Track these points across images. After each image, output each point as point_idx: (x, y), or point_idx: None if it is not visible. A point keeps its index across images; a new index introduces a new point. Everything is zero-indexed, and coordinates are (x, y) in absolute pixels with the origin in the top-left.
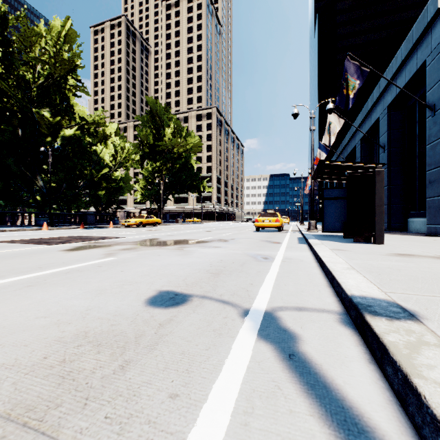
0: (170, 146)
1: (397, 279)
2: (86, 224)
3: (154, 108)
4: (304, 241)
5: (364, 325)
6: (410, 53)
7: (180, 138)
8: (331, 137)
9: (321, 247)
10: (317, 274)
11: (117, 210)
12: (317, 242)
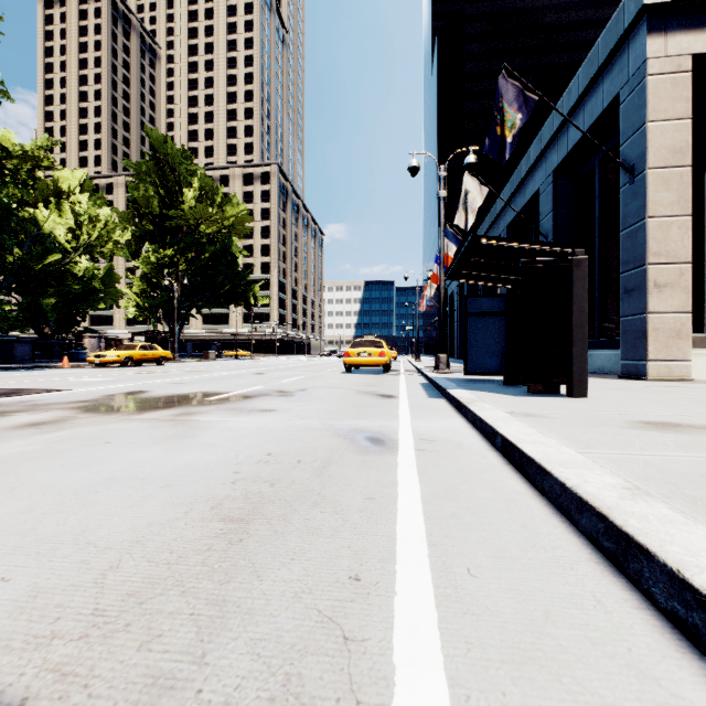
0: (192, 220)
1: None
2: (11, 361)
3: (162, 151)
4: (437, 392)
5: None
6: (593, 83)
7: (212, 208)
8: (469, 216)
9: (487, 408)
10: (528, 499)
11: (83, 335)
12: (468, 395)
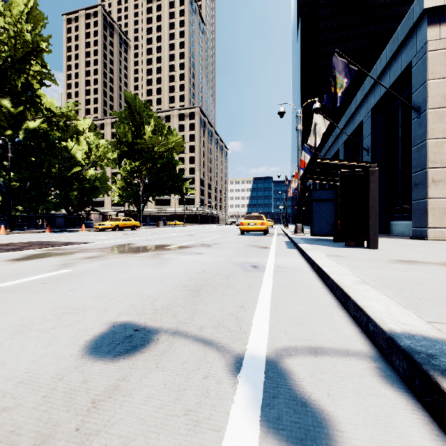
0: (150, 144)
1: (426, 298)
2: (54, 227)
3: (133, 104)
4: (293, 245)
5: (440, 399)
6: (395, 55)
7: (161, 137)
8: (317, 139)
9: (315, 253)
10: (320, 288)
11: (91, 212)
12: (308, 247)
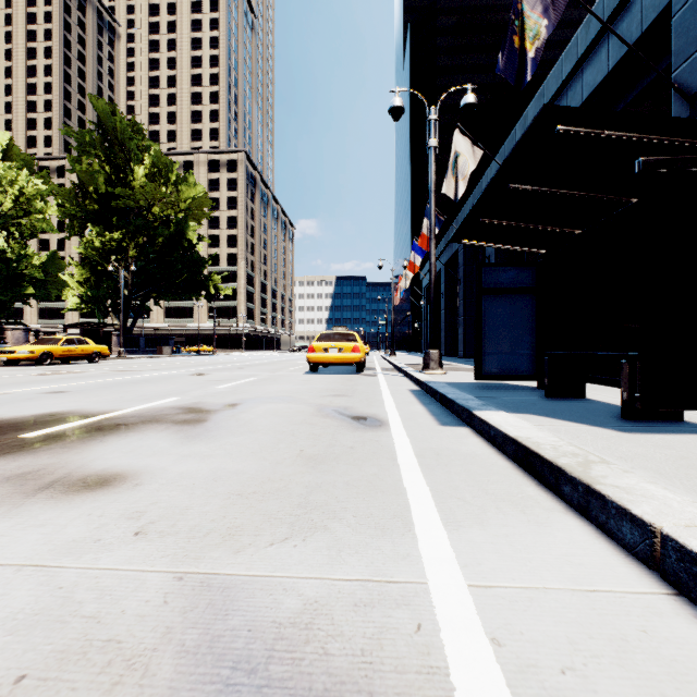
0: (142, 200)
1: None
2: None
3: (107, 122)
4: (445, 409)
5: None
6: (625, 2)
7: (166, 188)
8: (459, 183)
9: (691, 514)
10: None
11: (5, 327)
12: (540, 434)
